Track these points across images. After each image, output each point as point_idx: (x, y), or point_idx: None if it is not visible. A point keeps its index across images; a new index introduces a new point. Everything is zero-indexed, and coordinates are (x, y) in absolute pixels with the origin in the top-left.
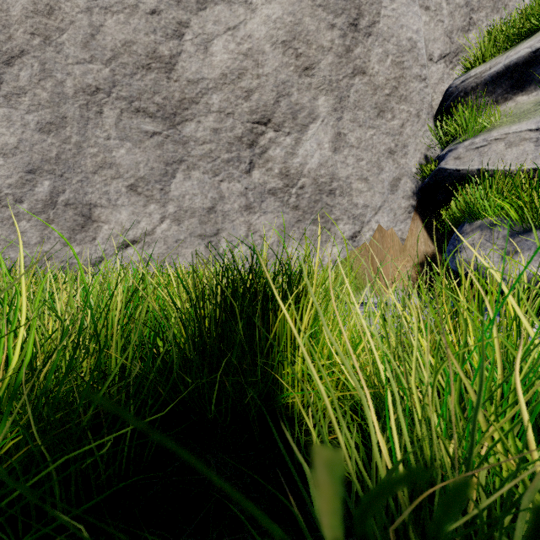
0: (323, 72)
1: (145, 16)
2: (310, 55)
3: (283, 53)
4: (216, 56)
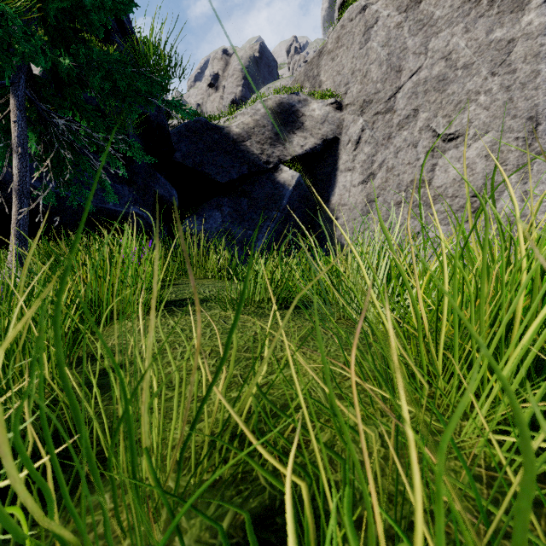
0: (512, 162)
1: (418, 168)
2: (502, 157)
3: (486, 161)
4: (450, 172)
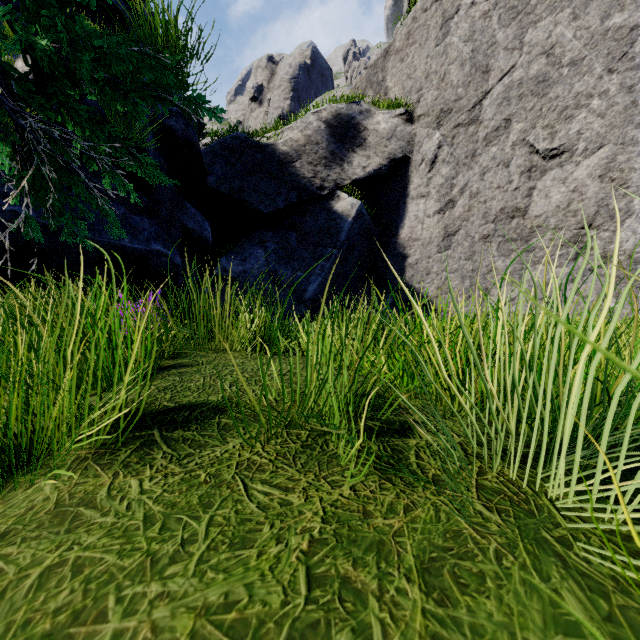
0: (636, 183)
1: (511, 193)
2: (623, 177)
3: (600, 182)
4: (552, 198)
